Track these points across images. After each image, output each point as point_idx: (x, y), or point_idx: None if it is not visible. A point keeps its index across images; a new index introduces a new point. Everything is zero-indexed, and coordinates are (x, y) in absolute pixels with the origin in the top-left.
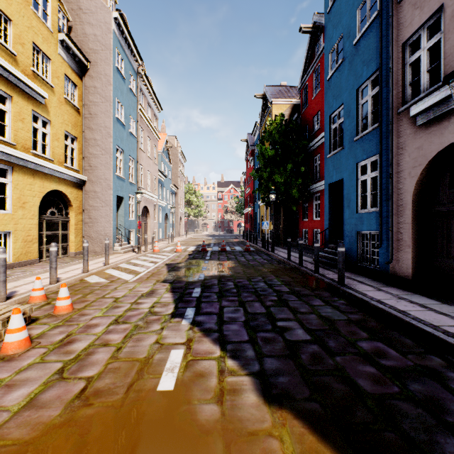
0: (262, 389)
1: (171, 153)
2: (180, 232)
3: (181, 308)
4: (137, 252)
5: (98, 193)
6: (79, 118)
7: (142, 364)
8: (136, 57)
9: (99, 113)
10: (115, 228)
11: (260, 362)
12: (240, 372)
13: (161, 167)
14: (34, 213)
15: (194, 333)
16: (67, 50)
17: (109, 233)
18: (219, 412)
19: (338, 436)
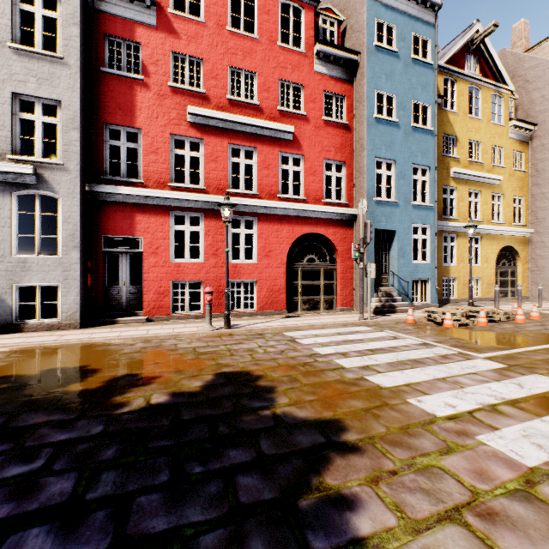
0: None
1: None
2: None
3: None
4: None
5: (546, 243)
6: (525, 179)
7: None
8: None
9: (546, 168)
10: None
11: None
12: None
13: None
14: (492, 265)
15: None
16: (514, 129)
17: None
18: None
19: None
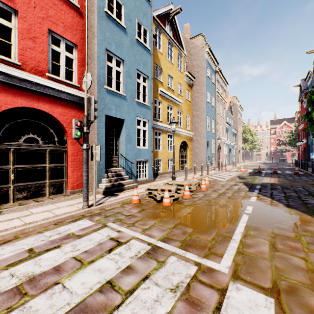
0: (286, 206)
1: (232, 108)
2: (238, 160)
3: (252, 190)
4: (218, 170)
5: (198, 140)
6: (190, 106)
7: (243, 197)
8: (215, 64)
9: (199, 101)
10: (206, 157)
11: (288, 203)
12: (278, 203)
13: (226, 120)
14: (178, 151)
15: (259, 195)
16: (186, 77)
17: (203, 160)
18: (270, 205)
19: (310, 214)
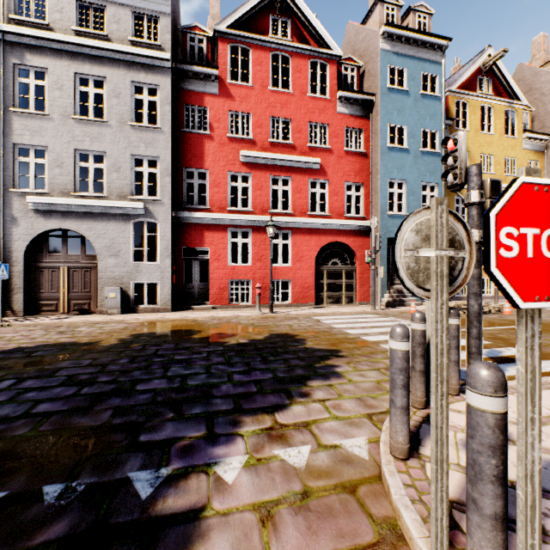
0: None
1: None
2: None
3: None
4: None
5: None
6: None
7: None
8: None
9: None
10: None
11: None
12: None
13: None
14: None
15: None
16: (529, 140)
17: None
18: None
19: None
